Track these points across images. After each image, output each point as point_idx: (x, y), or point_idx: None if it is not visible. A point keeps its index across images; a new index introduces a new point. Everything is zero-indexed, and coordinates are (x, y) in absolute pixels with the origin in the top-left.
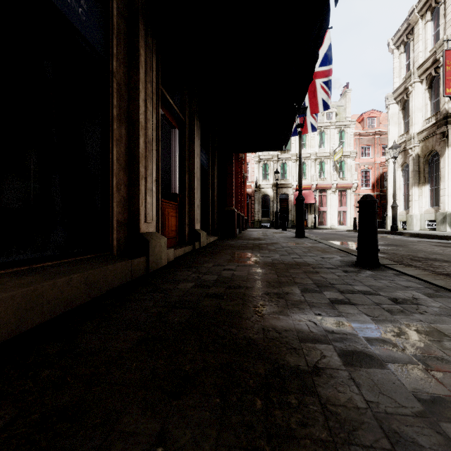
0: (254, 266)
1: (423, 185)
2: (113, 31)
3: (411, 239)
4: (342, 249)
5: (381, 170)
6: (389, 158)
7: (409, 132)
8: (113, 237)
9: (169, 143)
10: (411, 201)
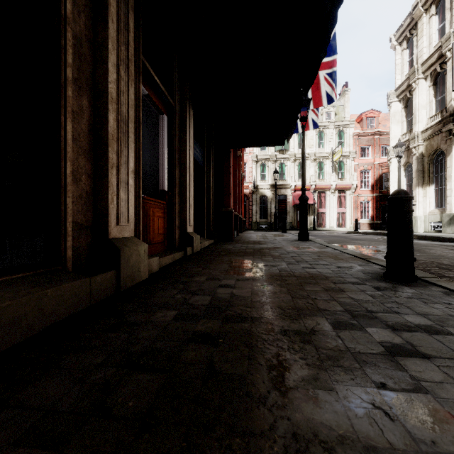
0: (258, 279)
1: (427, 185)
2: None
3: (422, 243)
4: (357, 256)
5: (380, 170)
6: (391, 157)
7: (413, 131)
8: (66, 245)
9: (157, 132)
10: (414, 202)
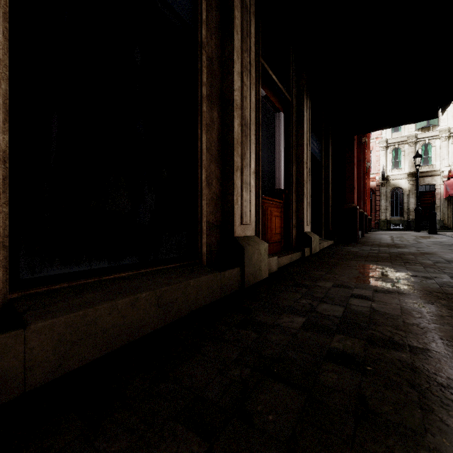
0: (407, 294)
1: None
2: None
3: None
4: None
5: None
6: None
7: None
8: (202, 242)
9: (273, 132)
10: None
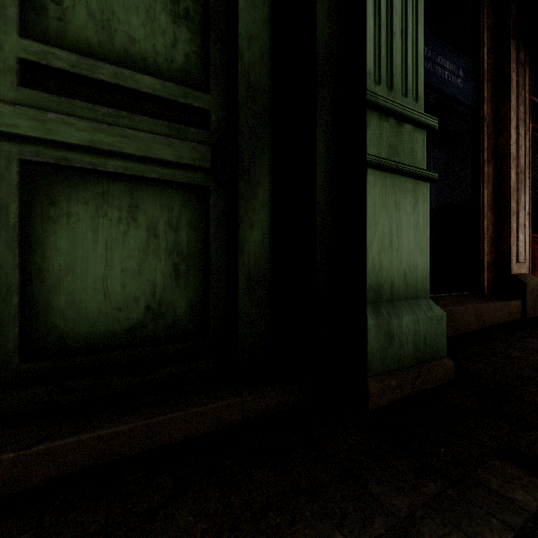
0: None
1: None
2: (483, 77)
3: None
4: None
5: None
6: None
7: None
8: (484, 277)
9: (533, 158)
10: None
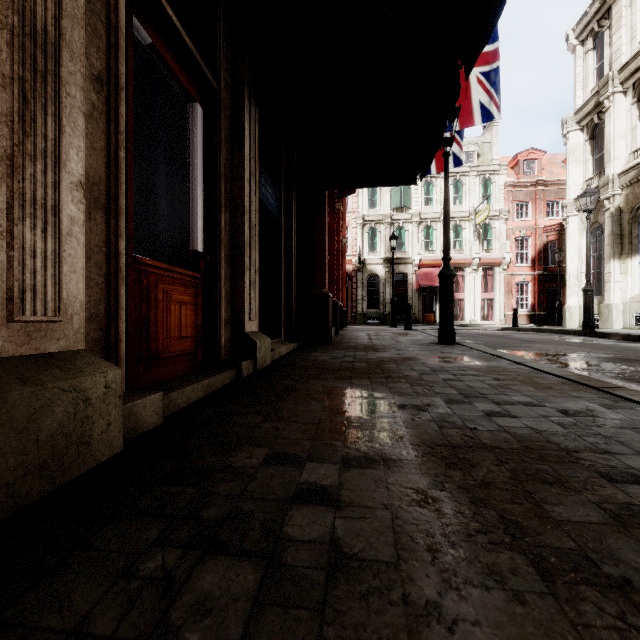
0: (400, 462)
1: (628, 257)
2: None
3: None
4: (575, 379)
5: (545, 238)
6: (568, 215)
7: (605, 173)
8: None
9: (186, 142)
10: (607, 283)
